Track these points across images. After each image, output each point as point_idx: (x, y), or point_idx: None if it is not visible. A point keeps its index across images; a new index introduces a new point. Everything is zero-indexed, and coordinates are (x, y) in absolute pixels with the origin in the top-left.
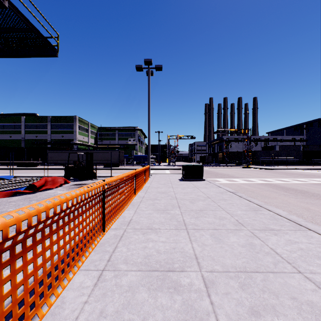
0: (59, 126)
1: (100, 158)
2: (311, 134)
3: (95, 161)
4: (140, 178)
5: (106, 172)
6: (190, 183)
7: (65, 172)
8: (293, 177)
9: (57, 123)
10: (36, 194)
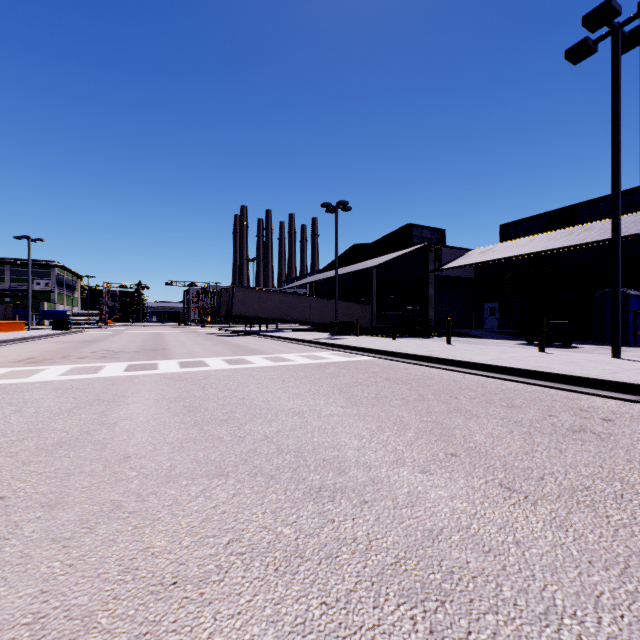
0: None
1: None
2: None
3: None
4: (5, 327)
5: None
6: (50, 331)
7: None
8: (174, 330)
9: None
10: None
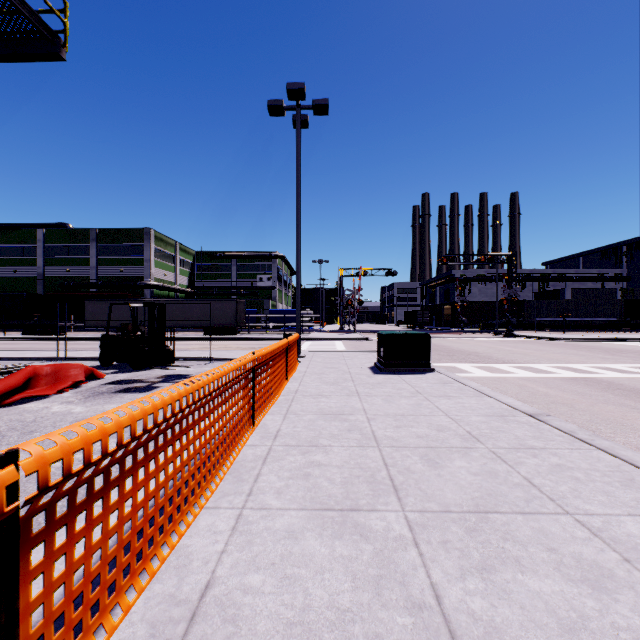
0: (114, 249)
1: (195, 315)
2: (638, 265)
3: (185, 322)
4: (273, 371)
5: (206, 346)
6: (401, 381)
7: (102, 349)
8: (632, 360)
9: (111, 243)
10: None
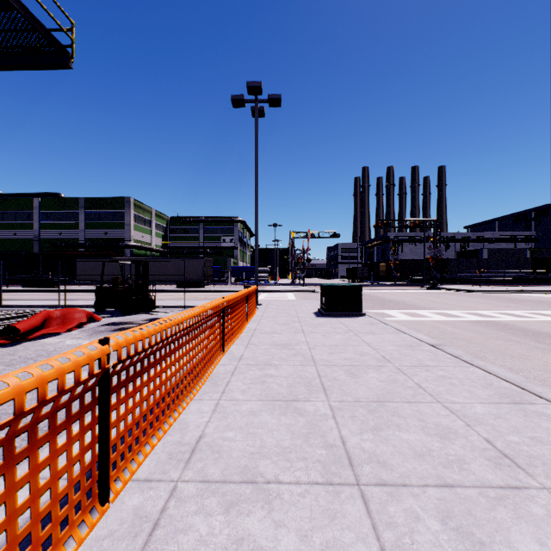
0: (100, 215)
1: (169, 271)
2: (544, 228)
3: (160, 276)
4: (237, 313)
5: (179, 297)
6: (338, 322)
7: (96, 298)
8: (530, 307)
9: (97, 209)
10: (17, 348)
